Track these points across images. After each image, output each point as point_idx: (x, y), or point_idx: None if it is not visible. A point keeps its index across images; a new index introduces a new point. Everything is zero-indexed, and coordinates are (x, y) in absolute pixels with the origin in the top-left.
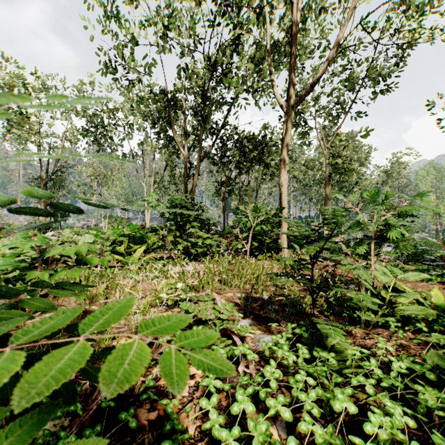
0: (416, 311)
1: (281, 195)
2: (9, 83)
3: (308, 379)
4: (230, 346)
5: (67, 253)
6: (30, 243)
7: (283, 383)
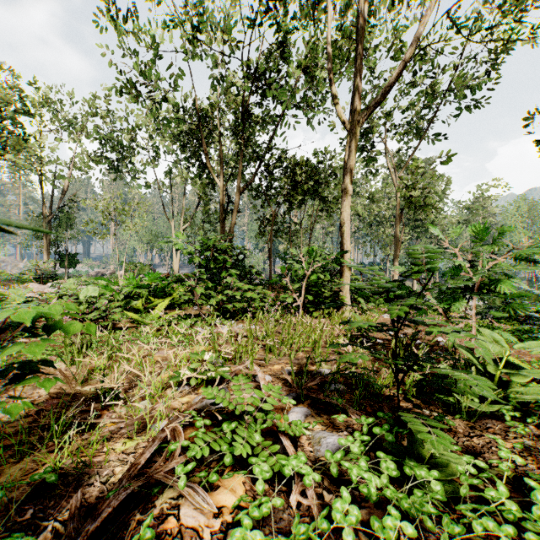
0: (539, 394)
1: (343, 235)
2: (2, 96)
3: (404, 526)
4: (277, 457)
5: (20, 318)
6: (18, 297)
7: (362, 527)
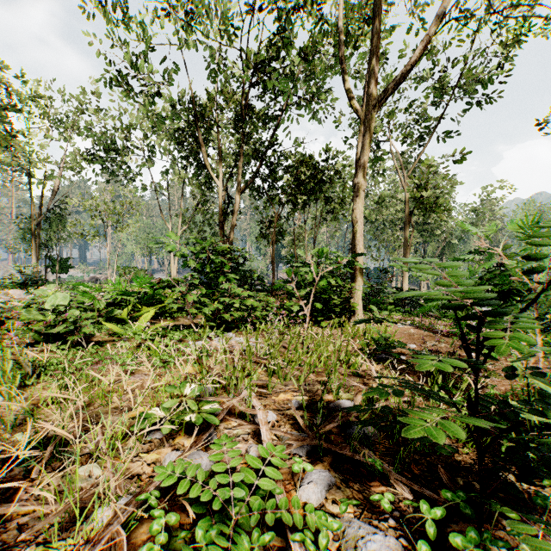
0: None
1: (355, 235)
2: None
3: None
4: None
5: None
6: None
7: None
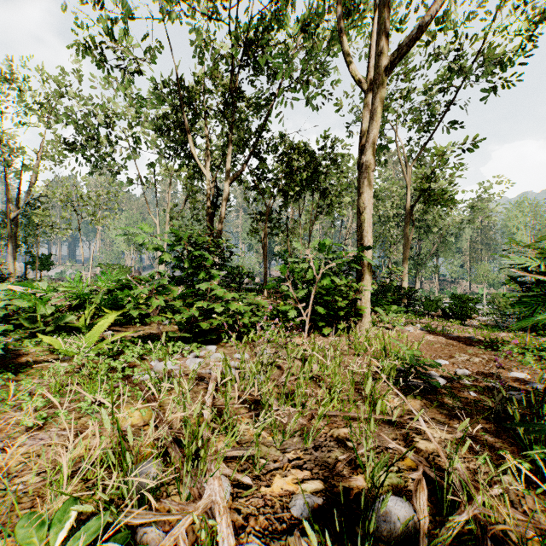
0: None
1: (363, 225)
2: None
3: None
4: None
5: None
6: None
7: None
